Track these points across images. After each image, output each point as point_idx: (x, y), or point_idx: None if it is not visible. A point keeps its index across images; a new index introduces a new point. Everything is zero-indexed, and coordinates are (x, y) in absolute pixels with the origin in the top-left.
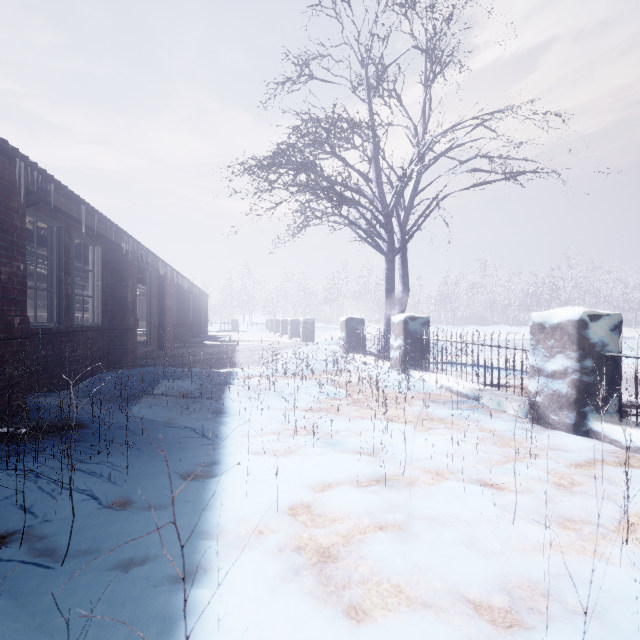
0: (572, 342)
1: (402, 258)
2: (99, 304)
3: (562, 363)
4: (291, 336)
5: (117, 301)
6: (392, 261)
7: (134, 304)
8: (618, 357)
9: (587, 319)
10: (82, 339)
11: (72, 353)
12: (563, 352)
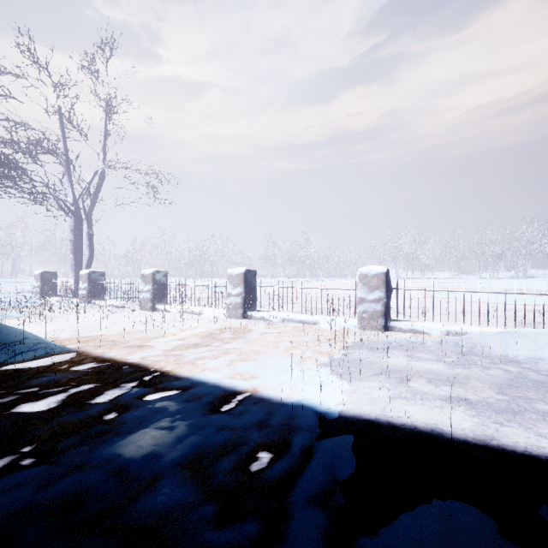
0: (151, 280)
1: (88, 234)
2: None
3: (149, 287)
4: None
5: None
6: (81, 235)
7: None
8: (166, 284)
9: (155, 272)
10: None
11: None
12: (149, 283)
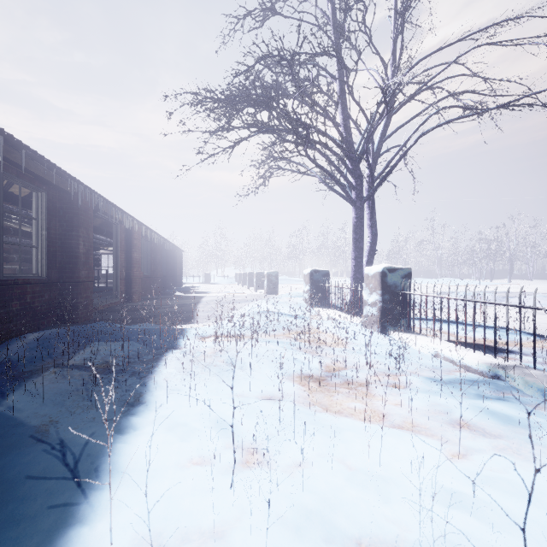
0: None
1: (371, 206)
2: (44, 255)
3: None
4: (256, 288)
5: (67, 252)
6: (360, 209)
7: (88, 255)
8: None
9: None
10: (17, 293)
11: (0, 309)
12: None
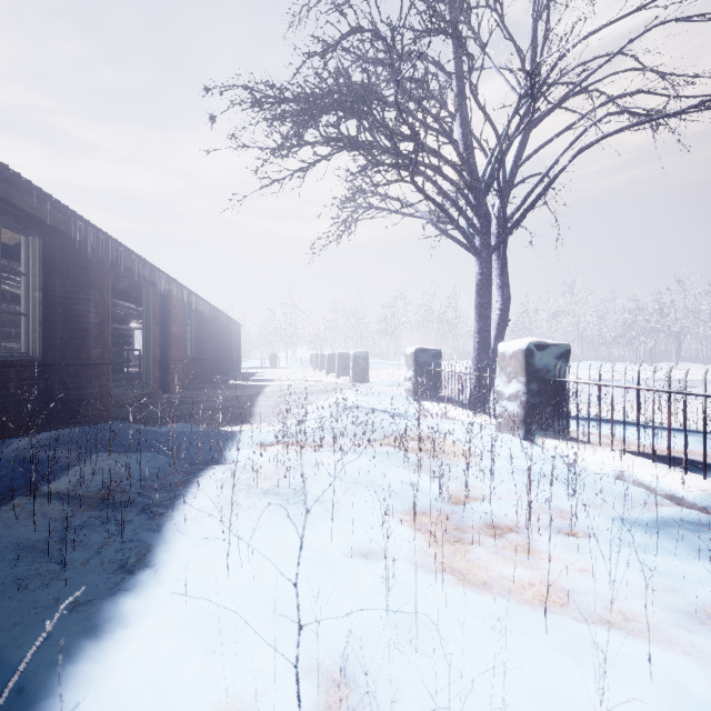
0: None
1: (502, 258)
2: (36, 326)
3: None
4: (339, 374)
5: (71, 322)
6: (487, 262)
7: (103, 328)
8: None
9: None
10: None
11: None
12: None
